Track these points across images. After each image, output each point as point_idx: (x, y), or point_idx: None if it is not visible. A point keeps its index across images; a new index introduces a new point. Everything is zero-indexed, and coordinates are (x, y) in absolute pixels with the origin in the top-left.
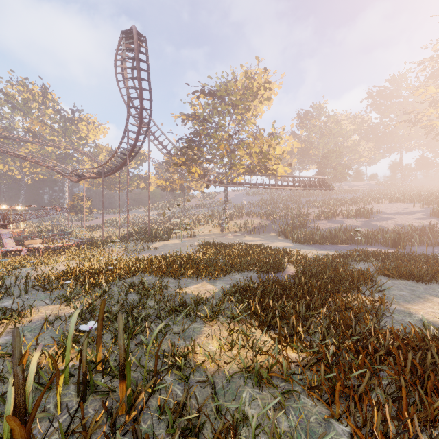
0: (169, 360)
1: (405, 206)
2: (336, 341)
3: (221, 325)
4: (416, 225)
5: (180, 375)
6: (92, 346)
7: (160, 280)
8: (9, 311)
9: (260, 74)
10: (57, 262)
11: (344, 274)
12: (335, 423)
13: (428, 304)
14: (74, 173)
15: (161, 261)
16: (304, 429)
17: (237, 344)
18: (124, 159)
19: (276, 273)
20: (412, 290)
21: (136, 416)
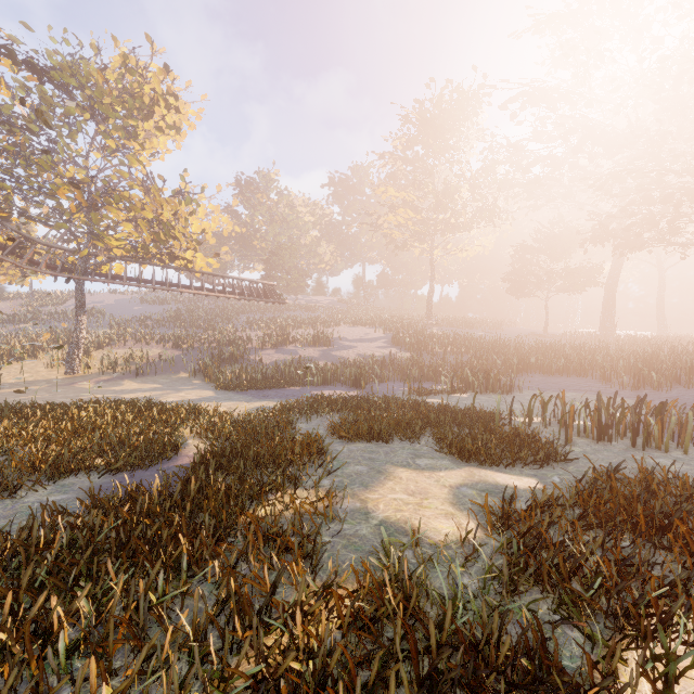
0: None
1: (367, 331)
2: (212, 686)
3: None
4: (377, 355)
5: None
6: None
7: None
8: None
9: (158, 74)
10: None
11: (281, 447)
12: None
13: (389, 483)
14: None
15: None
16: None
17: None
18: None
19: (156, 465)
20: (372, 459)
21: None
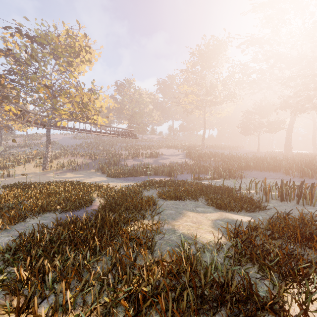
0: None
1: (174, 151)
2: (110, 296)
3: None
4: (179, 162)
5: None
6: None
7: None
8: None
9: (82, 37)
10: None
11: (136, 202)
12: None
13: (184, 218)
14: None
15: None
16: None
17: None
18: None
19: (82, 209)
20: (176, 208)
21: None
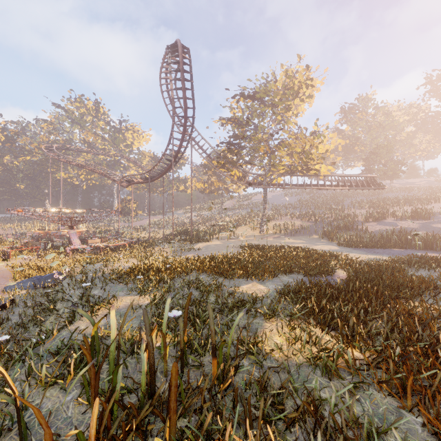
0: (244, 347)
1: None
2: (400, 344)
3: (280, 322)
4: None
5: (253, 360)
6: (173, 331)
7: (214, 279)
8: (100, 299)
9: (302, 72)
10: (118, 259)
11: (402, 280)
12: (407, 414)
13: None
14: (123, 178)
15: (210, 261)
16: (377, 415)
17: (299, 340)
18: (168, 165)
19: (325, 276)
20: None
21: (225, 387)
